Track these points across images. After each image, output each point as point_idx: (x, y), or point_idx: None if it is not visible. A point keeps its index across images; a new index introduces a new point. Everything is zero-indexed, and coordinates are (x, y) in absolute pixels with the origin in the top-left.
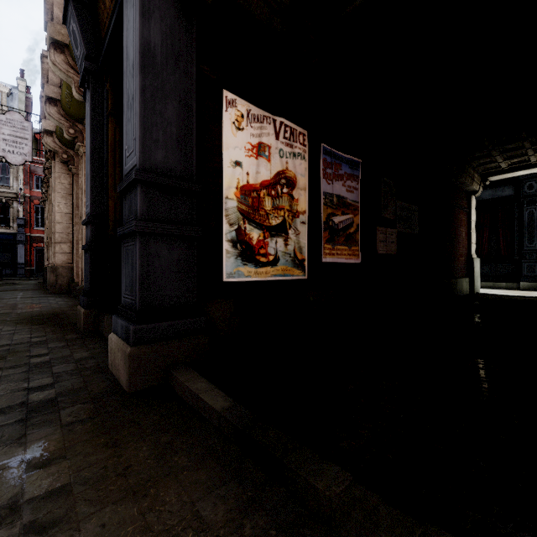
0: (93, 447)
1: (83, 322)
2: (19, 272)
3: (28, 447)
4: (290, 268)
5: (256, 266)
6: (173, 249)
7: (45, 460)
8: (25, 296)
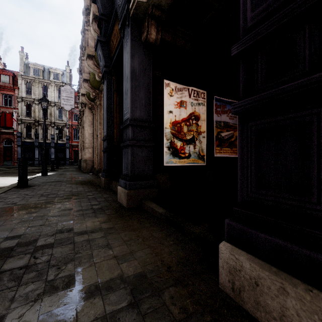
0: (118, 220)
1: (104, 184)
2: (67, 162)
3: (98, 218)
4: (197, 160)
5: (179, 158)
6: (143, 151)
7: (105, 221)
8: (74, 173)
